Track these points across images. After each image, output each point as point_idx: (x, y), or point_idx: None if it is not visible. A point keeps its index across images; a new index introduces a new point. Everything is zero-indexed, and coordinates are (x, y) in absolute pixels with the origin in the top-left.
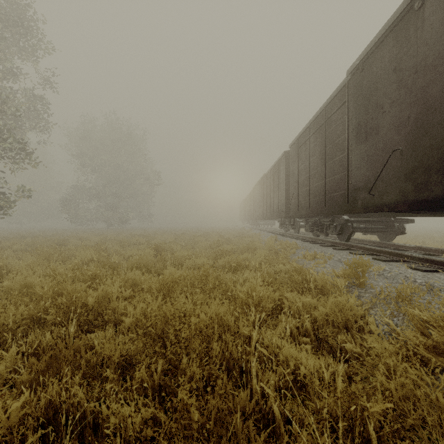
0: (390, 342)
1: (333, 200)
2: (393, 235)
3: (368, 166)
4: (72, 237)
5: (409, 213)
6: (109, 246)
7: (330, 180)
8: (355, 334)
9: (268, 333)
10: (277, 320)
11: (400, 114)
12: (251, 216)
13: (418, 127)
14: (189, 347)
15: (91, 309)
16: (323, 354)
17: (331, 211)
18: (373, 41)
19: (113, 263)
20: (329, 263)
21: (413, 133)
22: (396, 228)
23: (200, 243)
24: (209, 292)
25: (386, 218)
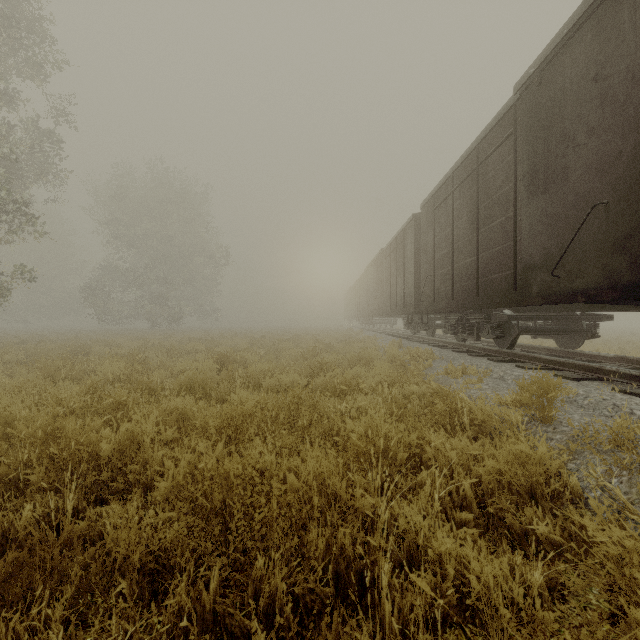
0: (617, 524)
1: (490, 285)
2: (579, 339)
3: (548, 232)
4: (97, 342)
5: (611, 305)
6: (152, 356)
7: (486, 255)
8: (553, 509)
9: (406, 509)
10: (413, 478)
11: (605, 147)
12: (362, 312)
13: (637, 167)
14: (267, 537)
15: (108, 461)
16: (495, 540)
17: (487, 303)
18: (559, 36)
19: (153, 382)
20: (486, 383)
21: (627, 176)
22: (585, 329)
23: (288, 352)
24: (301, 431)
25: (569, 313)
